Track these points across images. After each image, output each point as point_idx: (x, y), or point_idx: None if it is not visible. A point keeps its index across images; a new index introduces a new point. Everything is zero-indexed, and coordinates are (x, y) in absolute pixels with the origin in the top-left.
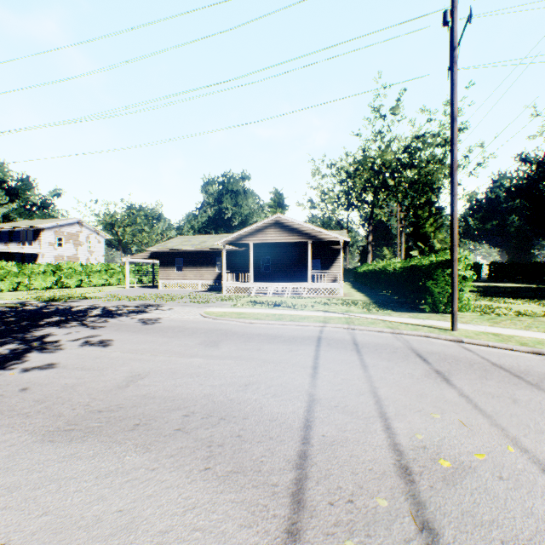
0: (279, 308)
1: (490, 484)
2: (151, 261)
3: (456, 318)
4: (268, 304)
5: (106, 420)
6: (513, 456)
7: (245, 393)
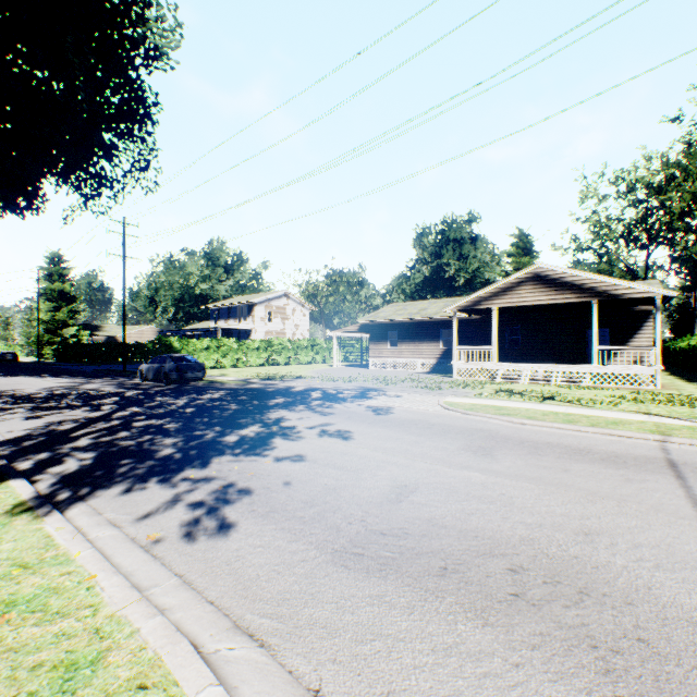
0: (554, 403)
1: None
2: (358, 336)
3: None
4: (531, 396)
5: (396, 549)
6: None
7: (595, 550)
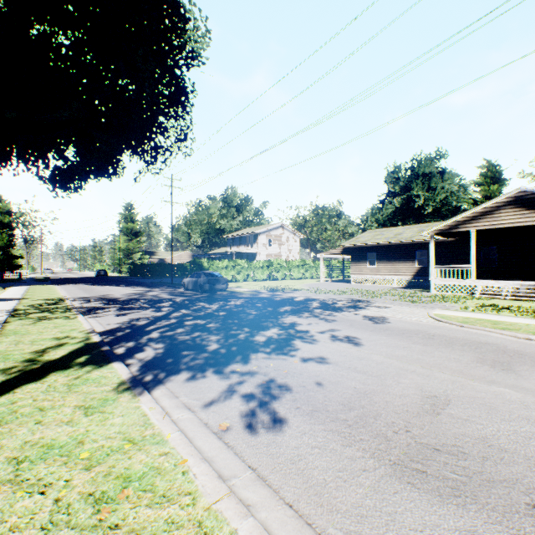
0: None
1: None
2: (340, 257)
3: None
4: (522, 311)
5: (460, 471)
6: None
7: None
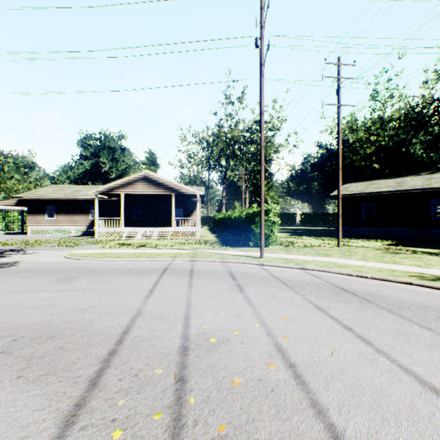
0: (143, 248)
1: (235, 347)
2: (19, 208)
3: (263, 249)
4: (134, 245)
5: None
6: (256, 329)
7: (82, 316)
